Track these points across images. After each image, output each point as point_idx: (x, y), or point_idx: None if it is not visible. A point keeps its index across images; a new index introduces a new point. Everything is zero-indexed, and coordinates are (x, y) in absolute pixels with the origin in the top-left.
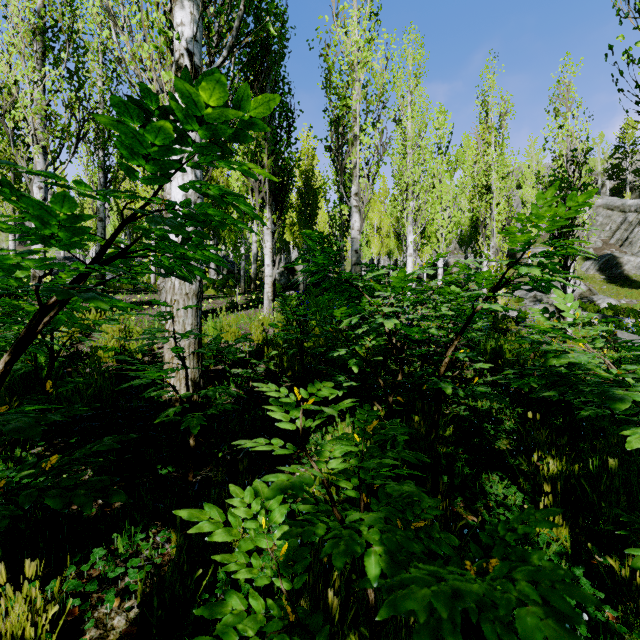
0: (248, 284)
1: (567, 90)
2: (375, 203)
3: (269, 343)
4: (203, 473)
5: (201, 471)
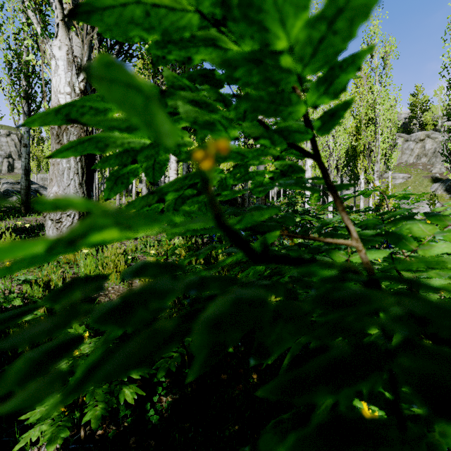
0: None
1: None
2: None
3: None
4: None
5: None
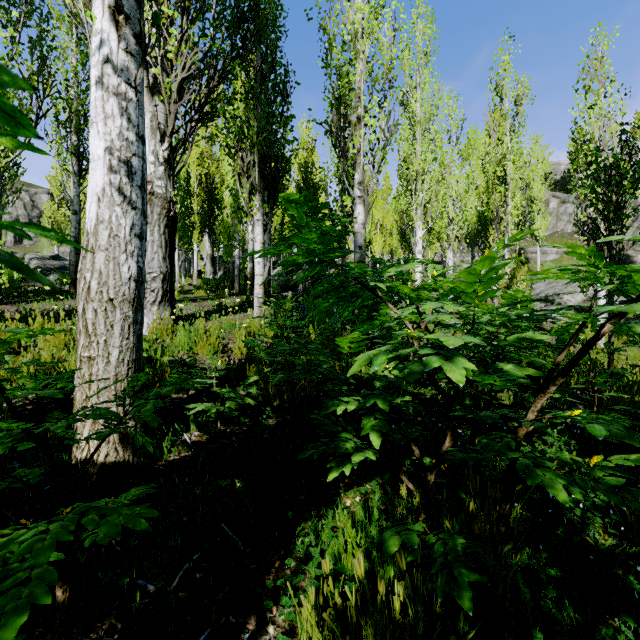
0: (245, 284)
1: (600, 64)
2: (378, 200)
3: (254, 358)
4: None
5: (89, 635)
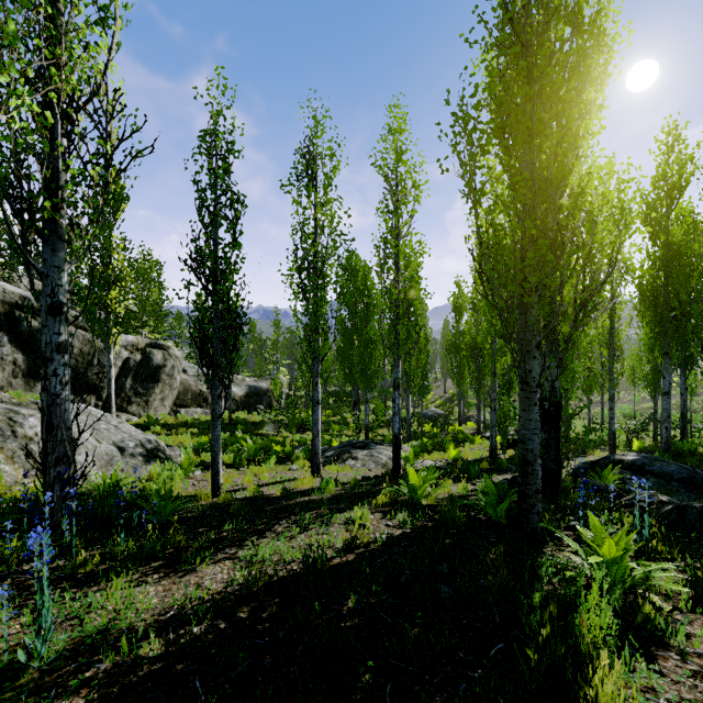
0: None
1: None
2: None
3: None
4: None
5: None
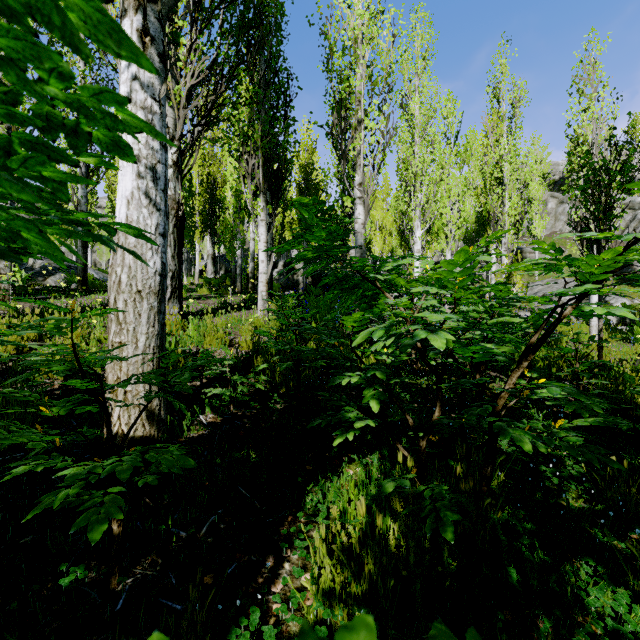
0: (246, 283)
1: (593, 69)
2: (377, 200)
3: (260, 351)
4: (138, 571)
5: (136, 566)
